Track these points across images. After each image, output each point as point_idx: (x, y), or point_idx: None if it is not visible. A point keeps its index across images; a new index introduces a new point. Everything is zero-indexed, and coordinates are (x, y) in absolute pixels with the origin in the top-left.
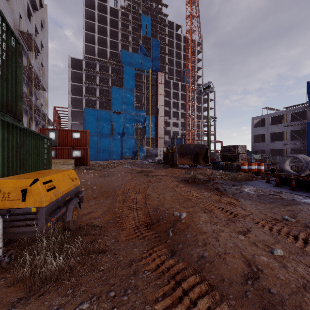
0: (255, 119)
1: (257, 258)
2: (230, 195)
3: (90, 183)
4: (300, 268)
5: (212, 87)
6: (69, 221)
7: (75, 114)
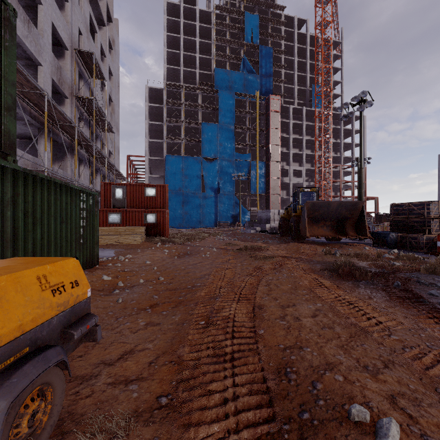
0: None
1: None
2: None
3: (158, 269)
4: None
5: (371, 101)
6: None
7: (154, 164)
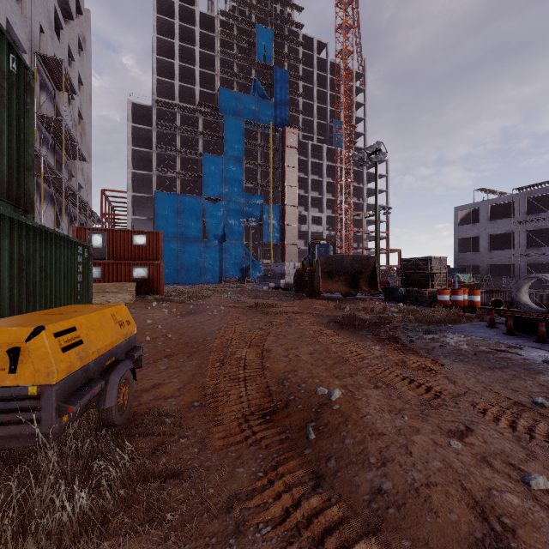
0: (462, 210)
1: (498, 498)
2: (422, 353)
3: (162, 327)
4: None
5: (385, 153)
6: (112, 408)
7: (139, 202)
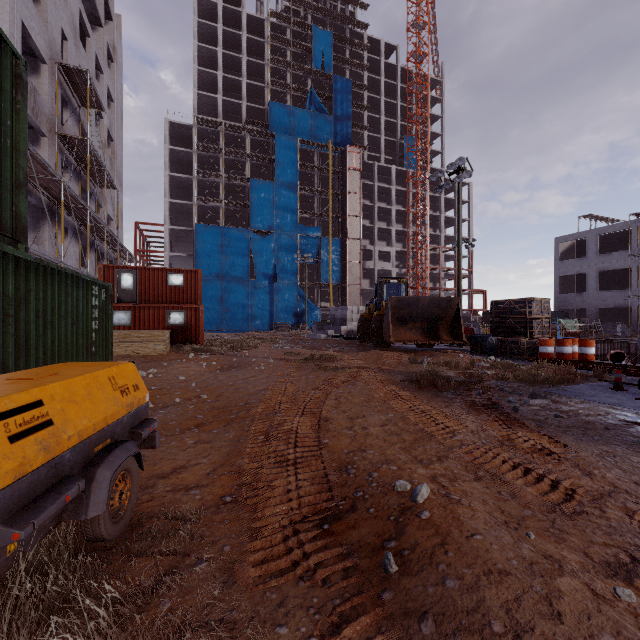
0: (564, 241)
1: None
2: (533, 426)
3: (197, 386)
4: None
5: (470, 171)
6: (99, 517)
7: (177, 236)
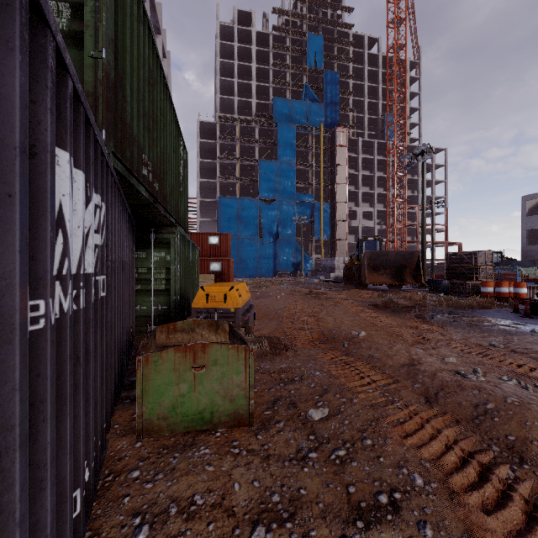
0: (531, 199)
1: (423, 359)
2: (435, 323)
3: None
4: (462, 367)
5: (431, 154)
6: (251, 327)
7: (205, 206)
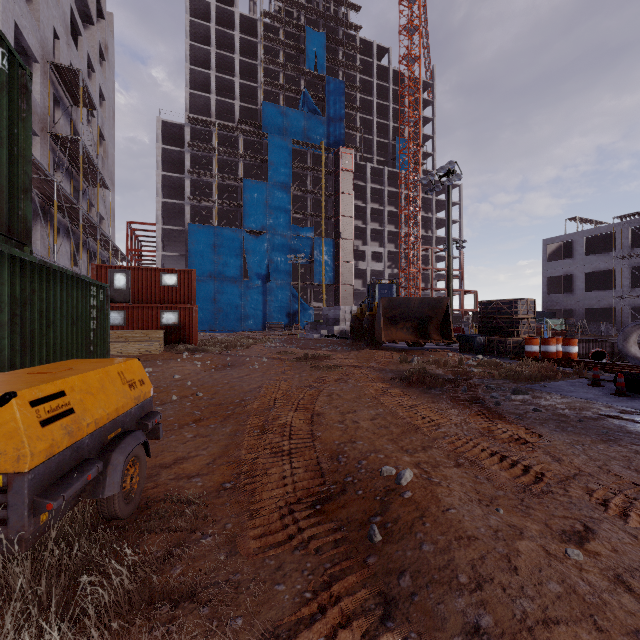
0: (551, 243)
1: None
2: (512, 419)
3: (193, 384)
4: None
5: (459, 174)
6: (114, 497)
7: (170, 236)
